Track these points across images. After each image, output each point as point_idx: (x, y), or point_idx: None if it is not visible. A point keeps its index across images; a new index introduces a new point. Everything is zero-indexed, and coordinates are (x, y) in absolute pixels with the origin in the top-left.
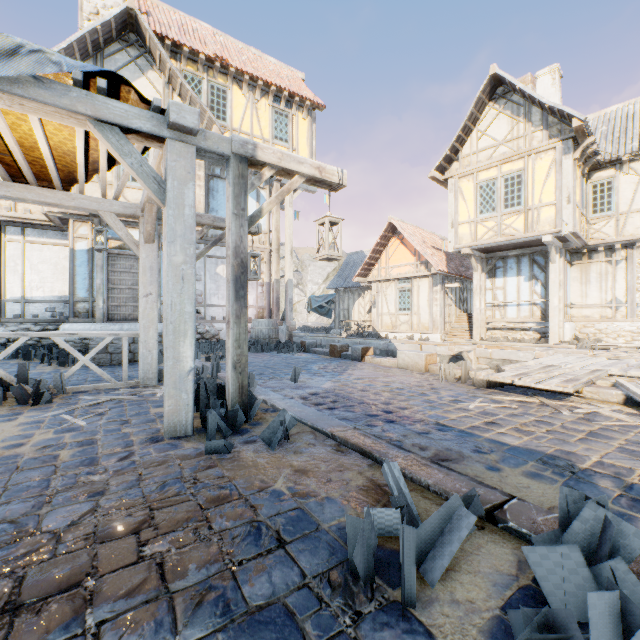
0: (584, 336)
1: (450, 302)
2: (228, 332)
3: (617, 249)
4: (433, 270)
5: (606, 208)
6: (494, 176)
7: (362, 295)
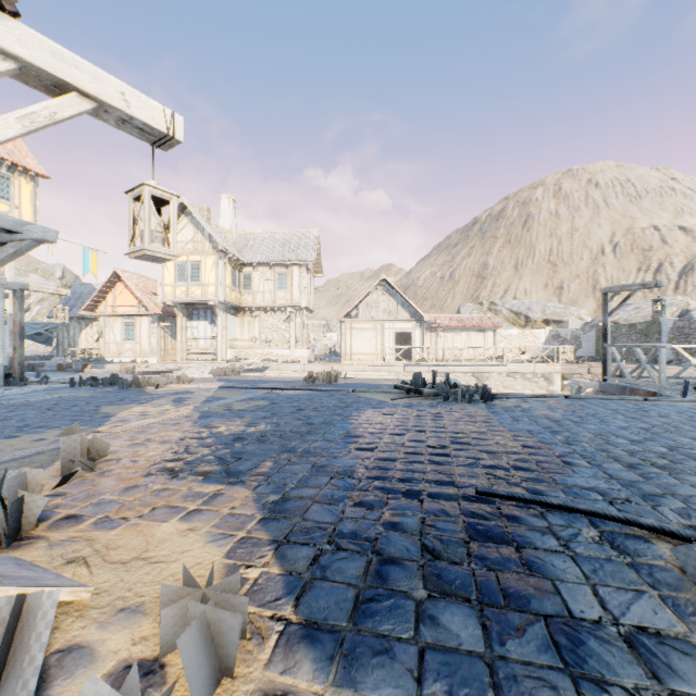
0: (242, 357)
1: (167, 335)
2: (16, 352)
3: (255, 310)
4: (150, 313)
5: (249, 288)
6: (186, 260)
7: (91, 325)
